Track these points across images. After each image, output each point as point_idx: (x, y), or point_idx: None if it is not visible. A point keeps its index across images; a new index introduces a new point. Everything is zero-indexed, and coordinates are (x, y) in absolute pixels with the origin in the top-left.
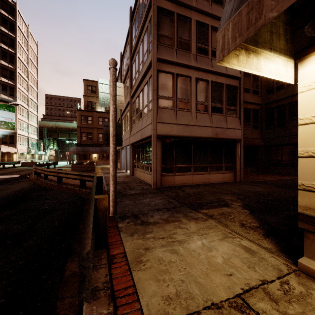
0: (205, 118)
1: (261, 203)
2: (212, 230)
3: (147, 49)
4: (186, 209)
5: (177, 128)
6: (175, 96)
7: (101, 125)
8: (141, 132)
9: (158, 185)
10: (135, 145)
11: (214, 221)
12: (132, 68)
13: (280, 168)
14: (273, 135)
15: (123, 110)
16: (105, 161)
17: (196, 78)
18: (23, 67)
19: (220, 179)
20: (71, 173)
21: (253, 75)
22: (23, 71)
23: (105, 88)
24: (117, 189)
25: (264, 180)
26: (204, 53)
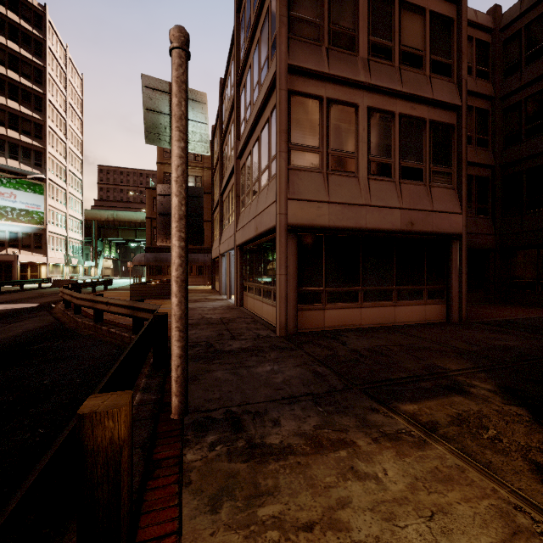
0: (387, 190)
1: (542, 384)
2: (455, 489)
3: (267, 54)
4: (361, 399)
5: (329, 211)
6: (325, 145)
7: None
8: (255, 221)
9: (289, 330)
10: (245, 249)
11: (449, 450)
12: (239, 102)
13: (536, 292)
14: (520, 227)
15: (224, 183)
16: (194, 278)
17: (369, 108)
18: (58, 117)
19: (418, 316)
20: (116, 302)
21: (478, 108)
22: (58, 124)
23: (159, 101)
24: (206, 338)
25: (510, 319)
26: (385, 56)
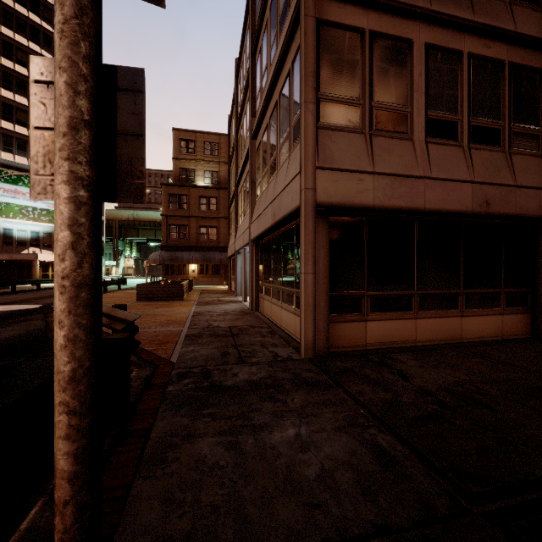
0: (453, 158)
1: None
2: None
3: None
4: None
5: (374, 186)
6: (367, 96)
7: (204, 211)
8: (272, 206)
9: (319, 350)
10: (261, 243)
11: None
12: (254, 73)
13: None
14: None
15: (239, 172)
16: (210, 277)
17: (427, 45)
18: None
19: (493, 330)
20: None
21: None
22: None
23: None
24: (204, 360)
25: None
26: None
